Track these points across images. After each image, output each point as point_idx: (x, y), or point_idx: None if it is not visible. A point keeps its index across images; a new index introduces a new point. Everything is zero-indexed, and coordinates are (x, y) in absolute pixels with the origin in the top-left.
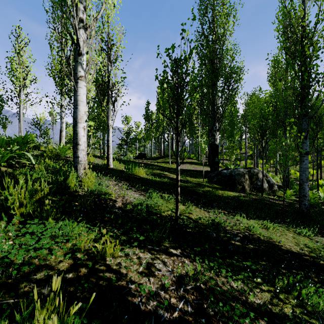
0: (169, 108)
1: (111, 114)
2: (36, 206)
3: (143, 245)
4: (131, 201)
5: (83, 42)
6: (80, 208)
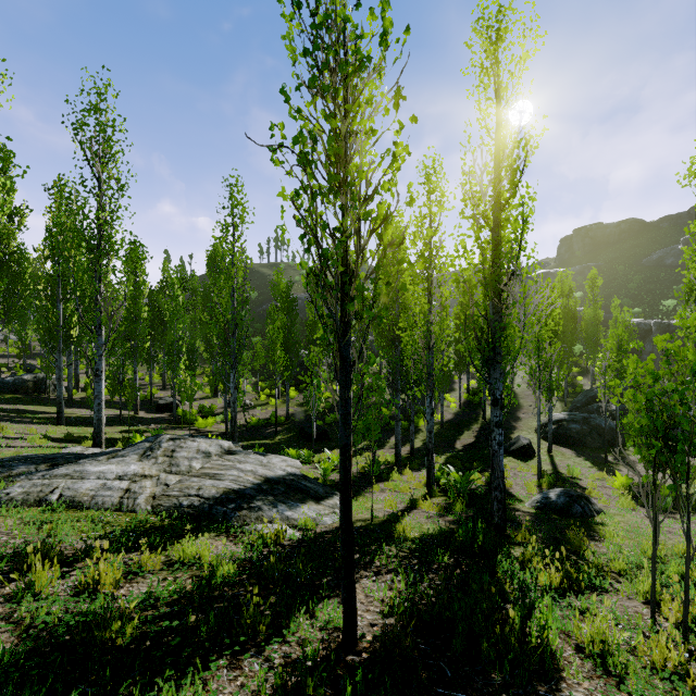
0: None
1: None
2: None
3: None
4: None
5: None
6: None
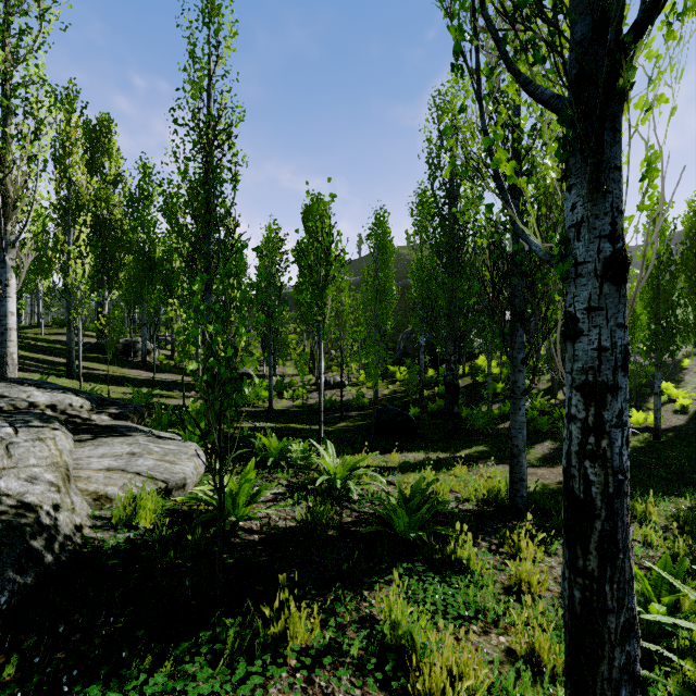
0: None
1: None
2: None
3: None
4: None
5: None
6: None
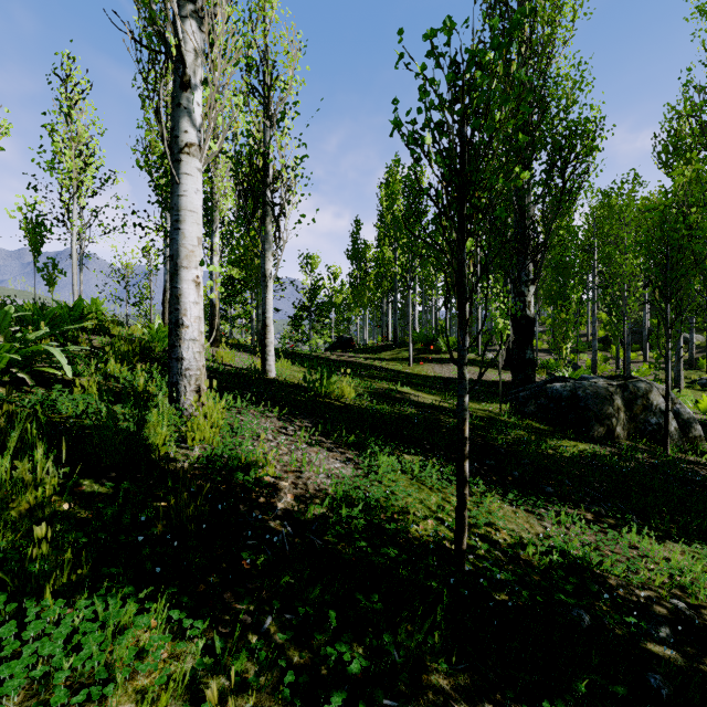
0: (439, 214)
1: (271, 246)
2: (19, 535)
3: (363, 696)
4: (320, 486)
5: (194, 55)
6: (165, 529)
